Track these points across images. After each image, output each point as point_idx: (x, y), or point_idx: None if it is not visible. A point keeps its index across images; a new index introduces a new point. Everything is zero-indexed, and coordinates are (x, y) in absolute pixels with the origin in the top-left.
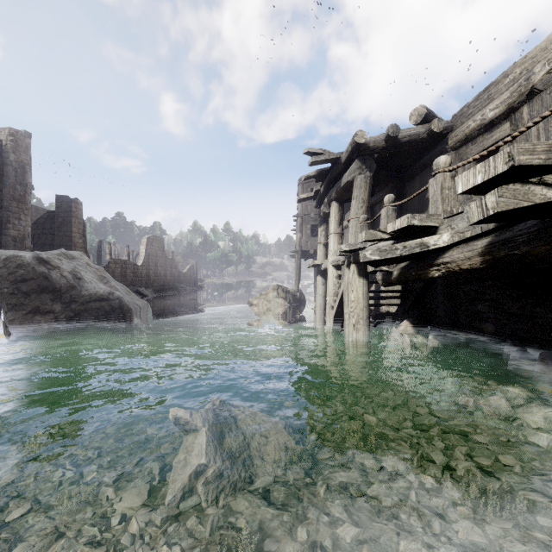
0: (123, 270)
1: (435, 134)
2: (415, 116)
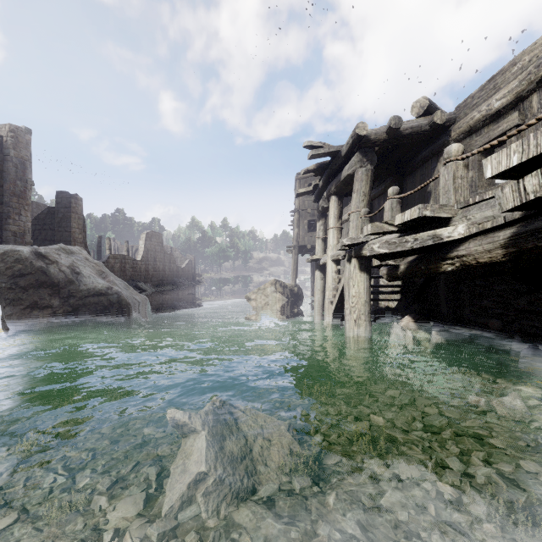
0: (123, 265)
1: (437, 126)
2: (417, 108)
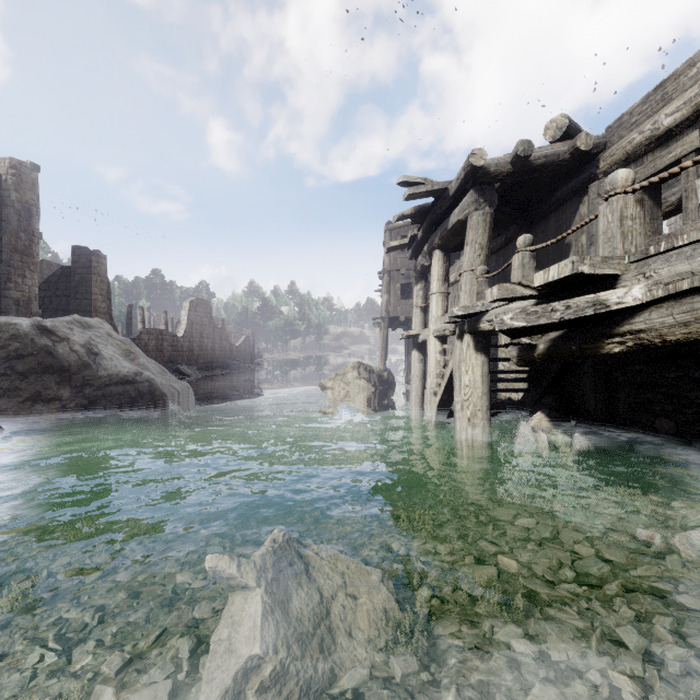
0: (159, 342)
1: (581, 154)
2: (552, 130)
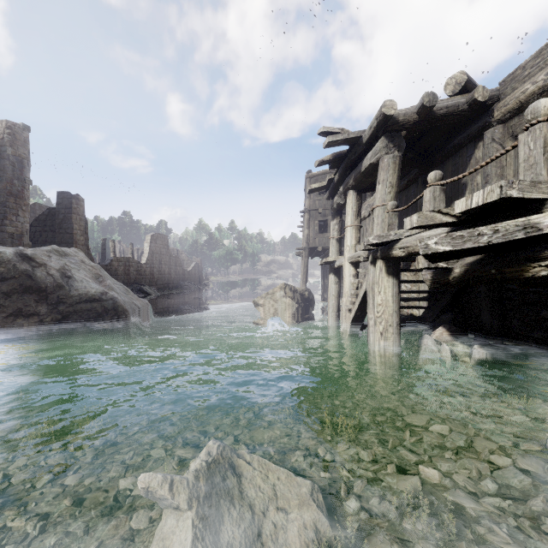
0: (127, 268)
1: (478, 105)
2: (452, 85)
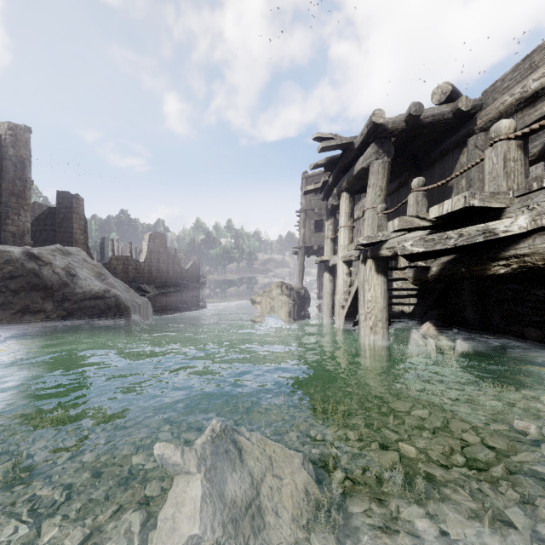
0: (125, 266)
1: (462, 114)
2: (438, 95)
